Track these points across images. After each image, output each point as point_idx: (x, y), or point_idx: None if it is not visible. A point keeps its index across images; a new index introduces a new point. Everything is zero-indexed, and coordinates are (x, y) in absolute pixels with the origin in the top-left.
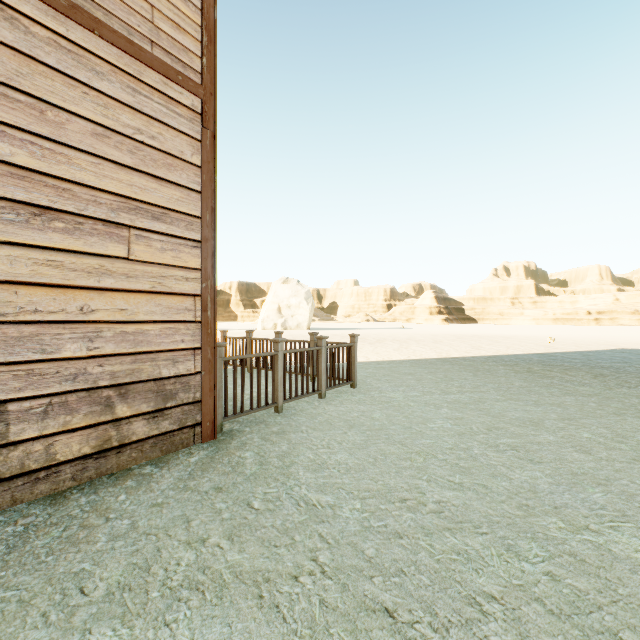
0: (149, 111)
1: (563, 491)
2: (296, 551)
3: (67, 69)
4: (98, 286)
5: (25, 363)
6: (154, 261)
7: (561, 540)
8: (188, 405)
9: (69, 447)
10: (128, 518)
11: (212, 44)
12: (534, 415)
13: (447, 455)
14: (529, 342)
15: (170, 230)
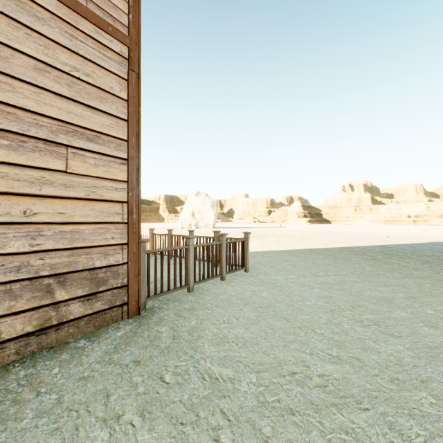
0: (84, 53)
1: (425, 364)
2: (200, 429)
3: (11, 13)
4: (39, 194)
5: None
6: (88, 174)
7: (436, 417)
8: (117, 289)
9: (13, 327)
10: (56, 392)
11: (137, 4)
12: (385, 294)
13: (323, 330)
14: (370, 237)
15: (102, 150)
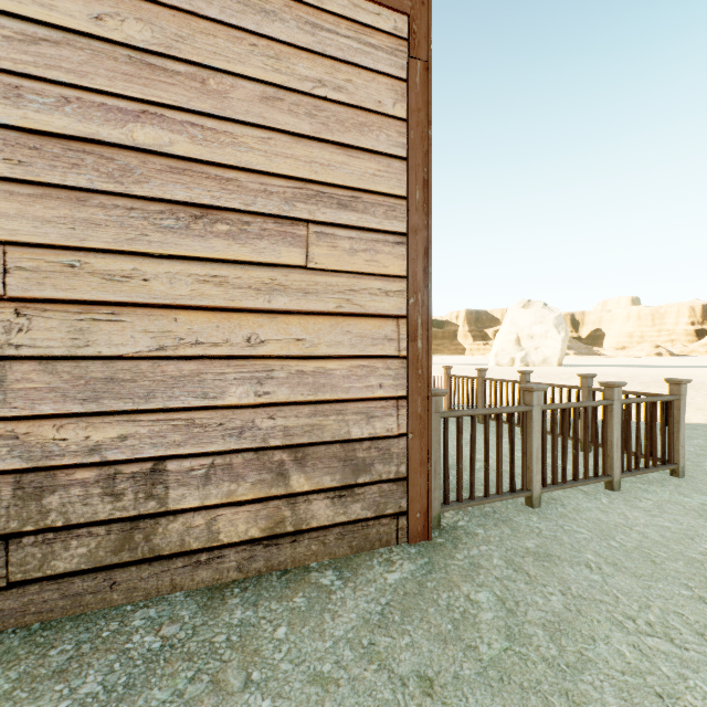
0: (333, 51)
1: None
2: None
3: (231, 18)
4: (268, 308)
5: (185, 410)
6: (340, 269)
7: None
8: (388, 483)
9: (234, 525)
10: (272, 695)
11: None
12: None
13: None
14: None
15: (362, 221)
